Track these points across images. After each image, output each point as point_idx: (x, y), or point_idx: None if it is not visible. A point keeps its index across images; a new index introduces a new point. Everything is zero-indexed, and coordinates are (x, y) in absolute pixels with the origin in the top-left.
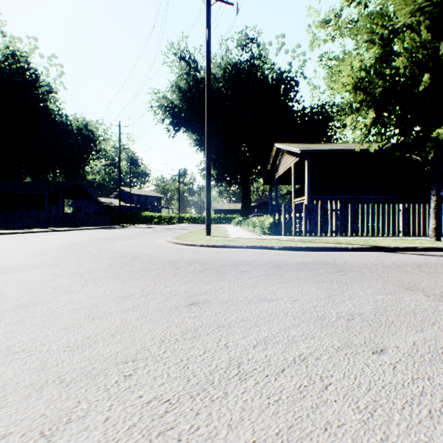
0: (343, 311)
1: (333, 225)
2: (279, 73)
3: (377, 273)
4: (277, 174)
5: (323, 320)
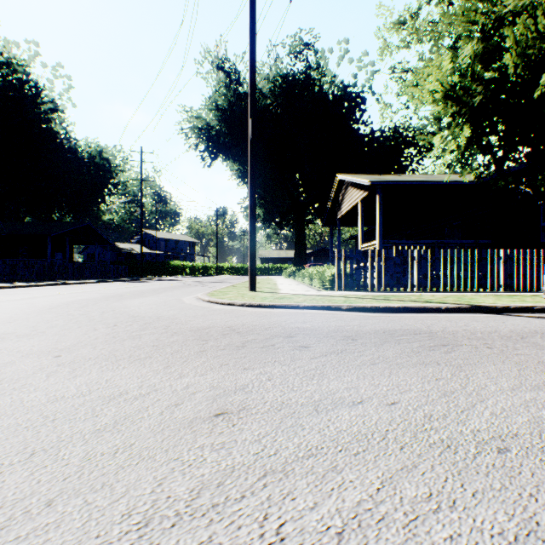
0: (482, 430)
1: (415, 277)
2: (342, 87)
3: (499, 349)
4: (339, 213)
5: (456, 454)
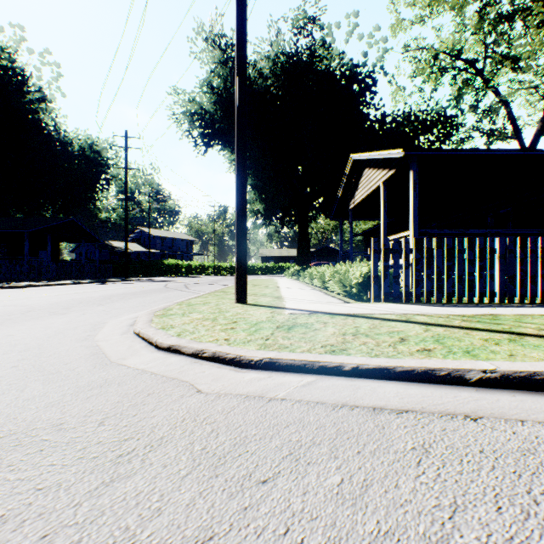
0: None
1: (496, 280)
2: (352, 64)
3: None
4: (352, 202)
5: None
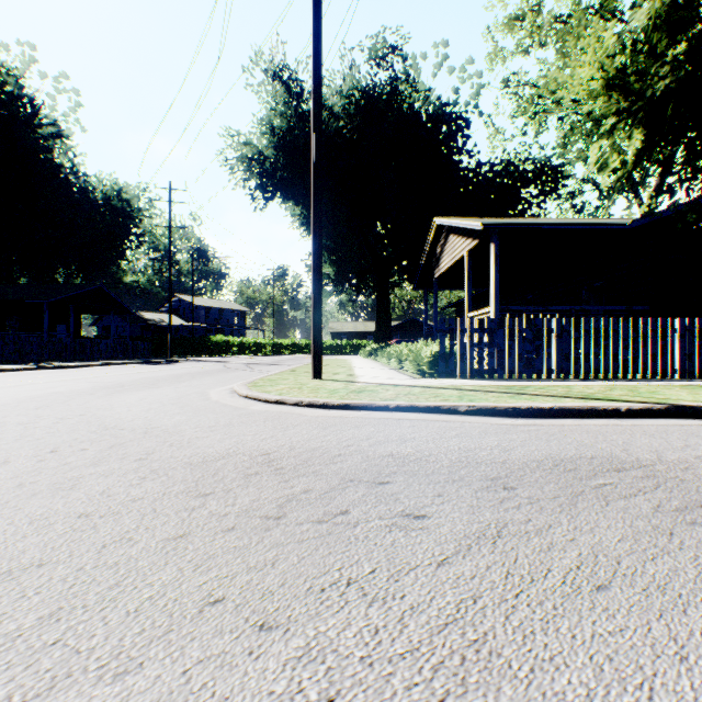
0: None
1: (553, 358)
2: (440, 104)
3: None
4: (437, 271)
5: None
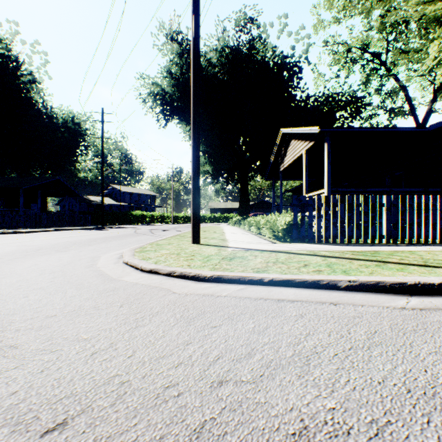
0: None
1: (384, 227)
2: (282, 56)
3: None
4: (282, 166)
5: None
